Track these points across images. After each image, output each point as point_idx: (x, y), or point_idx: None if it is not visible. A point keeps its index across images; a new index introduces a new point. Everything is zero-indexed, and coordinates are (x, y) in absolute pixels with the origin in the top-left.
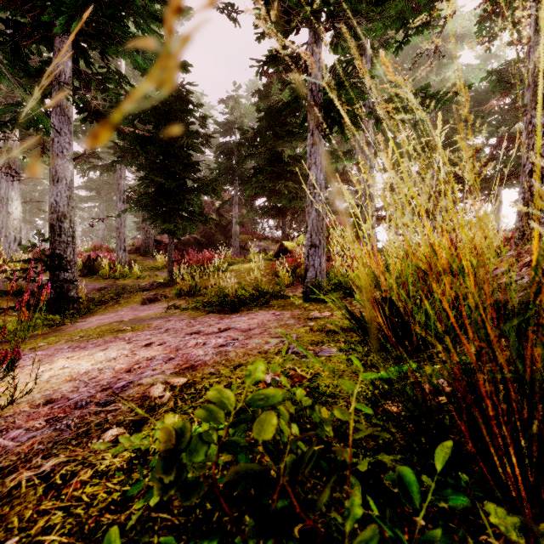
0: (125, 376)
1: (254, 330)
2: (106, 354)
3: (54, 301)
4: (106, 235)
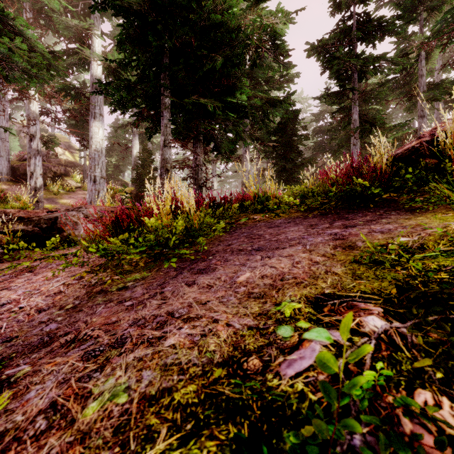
0: None
1: None
2: None
3: None
4: None
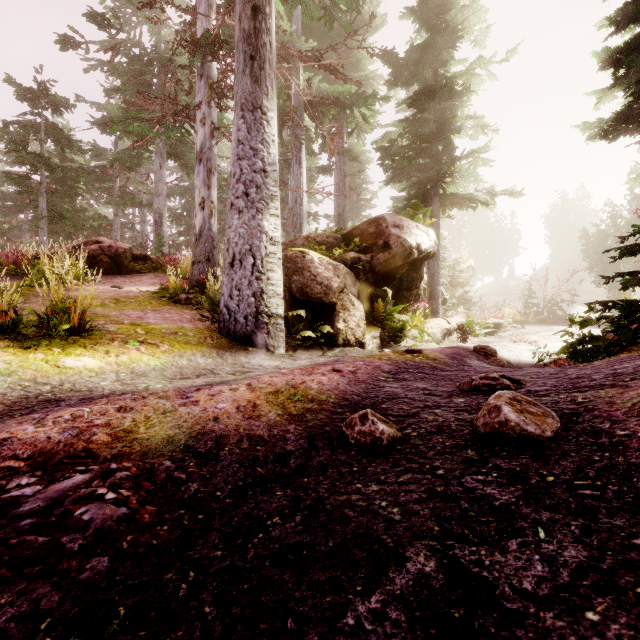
0: None
1: None
2: None
3: None
4: None
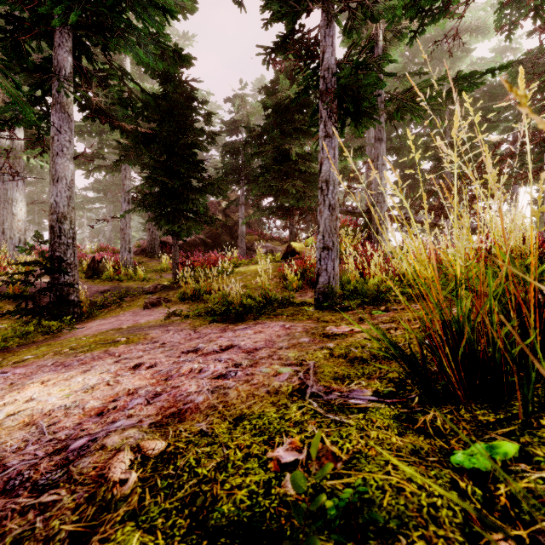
0: (91, 425)
1: (261, 351)
2: (85, 379)
3: (54, 305)
4: (113, 236)
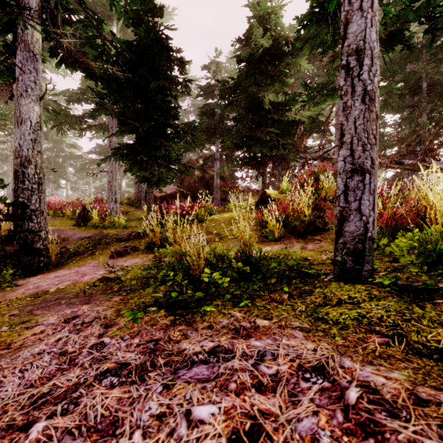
0: None
1: None
2: None
3: (15, 254)
4: None
